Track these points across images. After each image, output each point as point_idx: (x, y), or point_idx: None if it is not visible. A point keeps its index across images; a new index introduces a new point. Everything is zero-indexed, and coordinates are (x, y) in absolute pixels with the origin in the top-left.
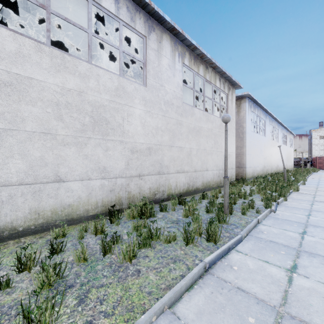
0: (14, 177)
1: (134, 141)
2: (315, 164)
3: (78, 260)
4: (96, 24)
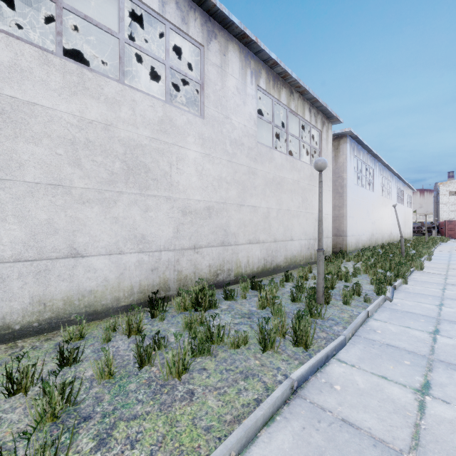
0: (7, 251)
1: (186, 197)
2: (443, 231)
3: (100, 377)
4: (132, 28)
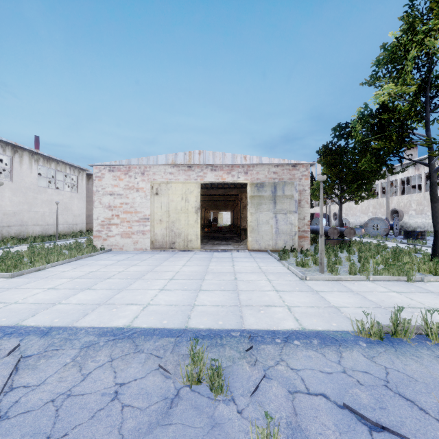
0: None
1: (5, 209)
2: None
3: None
4: None
